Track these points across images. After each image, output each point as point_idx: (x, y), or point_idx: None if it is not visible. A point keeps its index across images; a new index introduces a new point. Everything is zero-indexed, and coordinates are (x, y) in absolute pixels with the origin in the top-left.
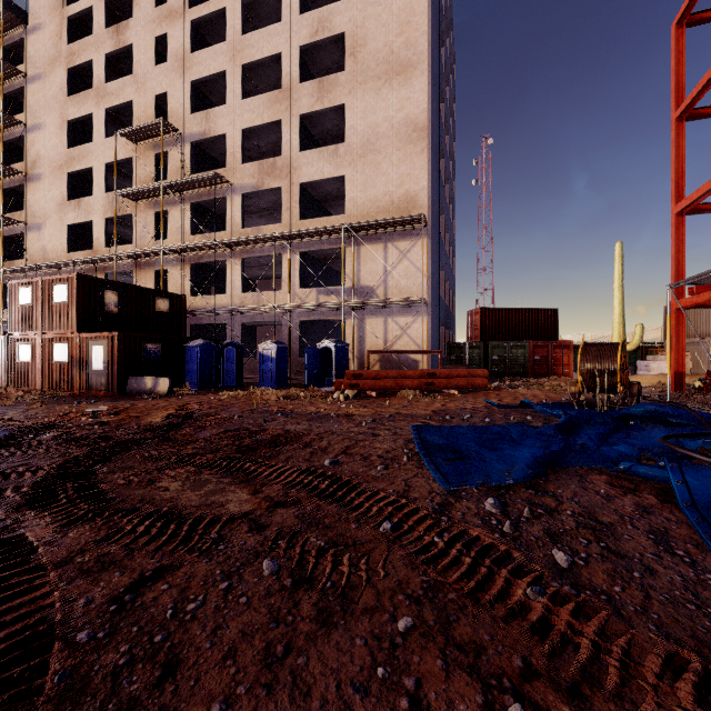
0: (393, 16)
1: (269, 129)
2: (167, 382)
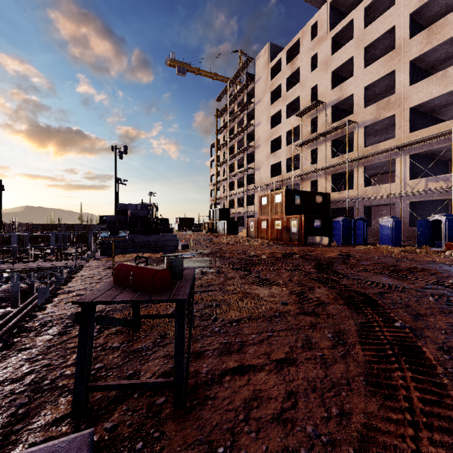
0: None
1: (383, 78)
2: (327, 239)
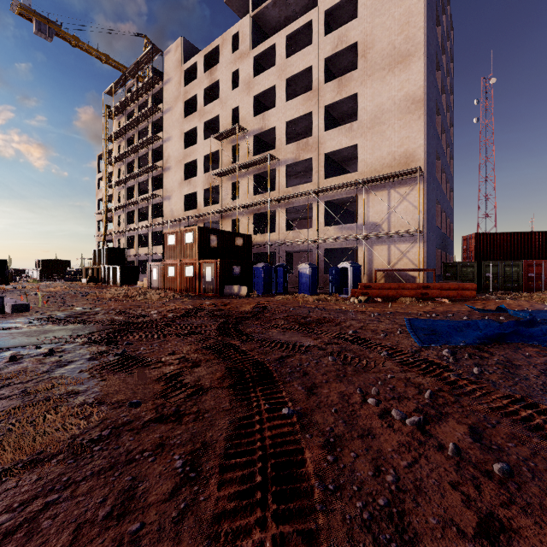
0: (395, 21)
1: (303, 118)
2: (246, 289)
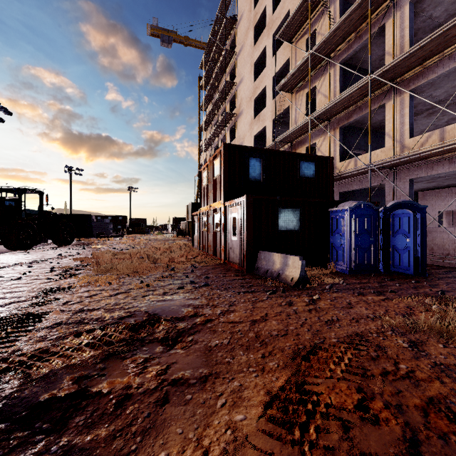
0: None
1: None
2: (297, 264)
